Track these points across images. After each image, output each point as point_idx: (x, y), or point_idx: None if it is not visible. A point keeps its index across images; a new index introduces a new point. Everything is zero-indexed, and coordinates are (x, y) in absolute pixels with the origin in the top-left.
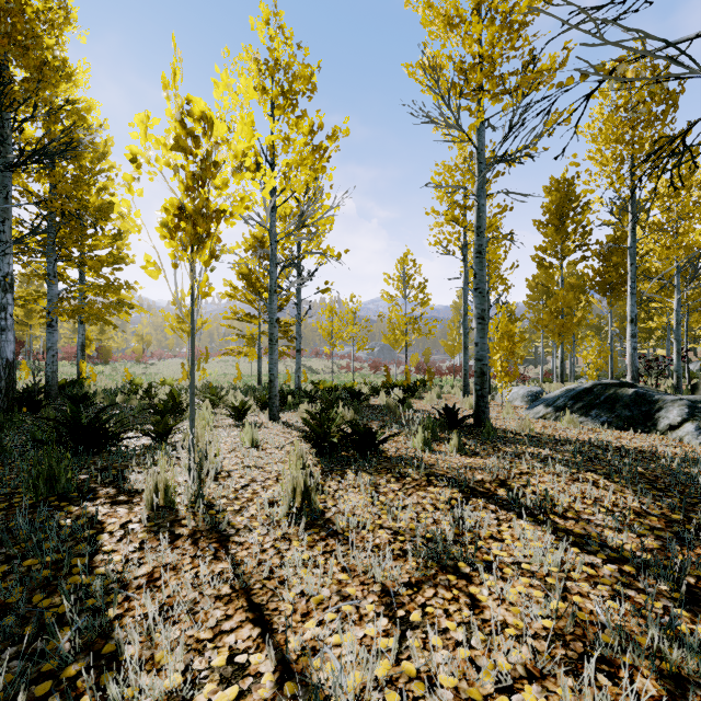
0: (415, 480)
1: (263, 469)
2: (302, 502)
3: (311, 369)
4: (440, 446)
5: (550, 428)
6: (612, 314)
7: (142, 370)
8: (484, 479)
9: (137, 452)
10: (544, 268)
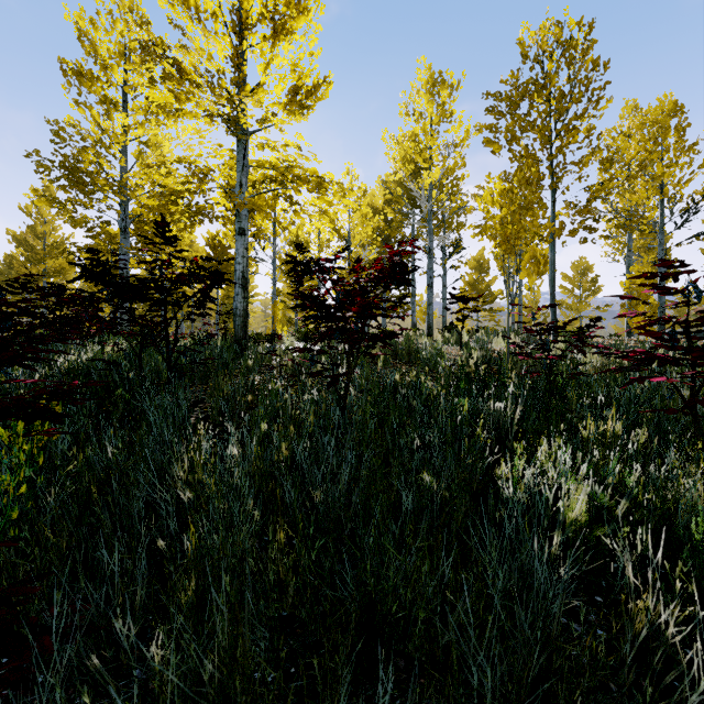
0: None
1: None
2: None
3: None
4: None
5: None
6: None
7: None
8: None
9: None
10: None
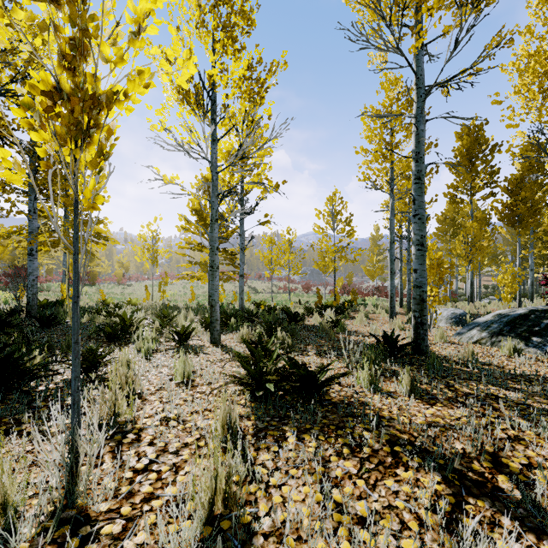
0: (375, 452)
1: (184, 424)
2: (221, 507)
3: (255, 289)
4: (387, 383)
5: (496, 359)
6: (505, 244)
7: (121, 290)
8: (466, 451)
9: (52, 393)
10: (456, 203)
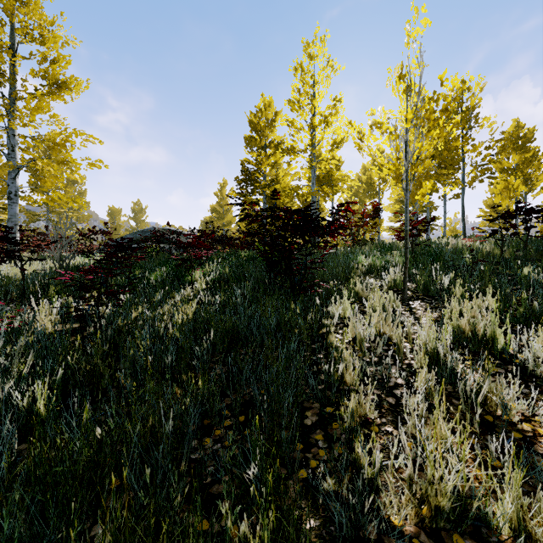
0: None
1: None
2: None
3: None
4: None
5: None
6: None
7: None
8: None
9: None
10: None
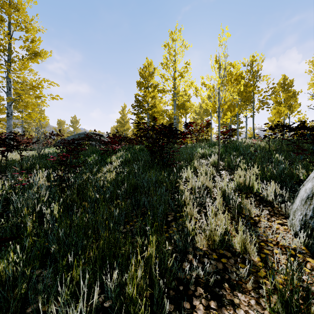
0: None
1: None
2: None
3: None
4: None
5: None
6: None
7: None
8: None
9: None
10: None
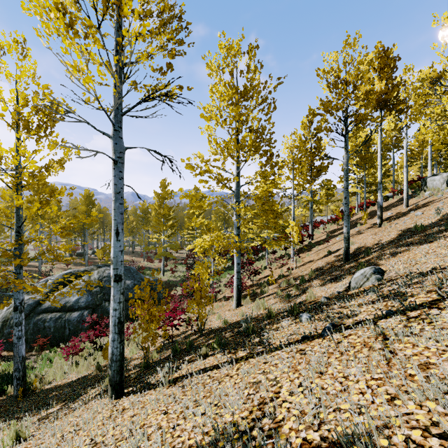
0: None
1: None
2: None
3: None
4: None
5: None
6: None
7: None
8: None
9: None
10: None
